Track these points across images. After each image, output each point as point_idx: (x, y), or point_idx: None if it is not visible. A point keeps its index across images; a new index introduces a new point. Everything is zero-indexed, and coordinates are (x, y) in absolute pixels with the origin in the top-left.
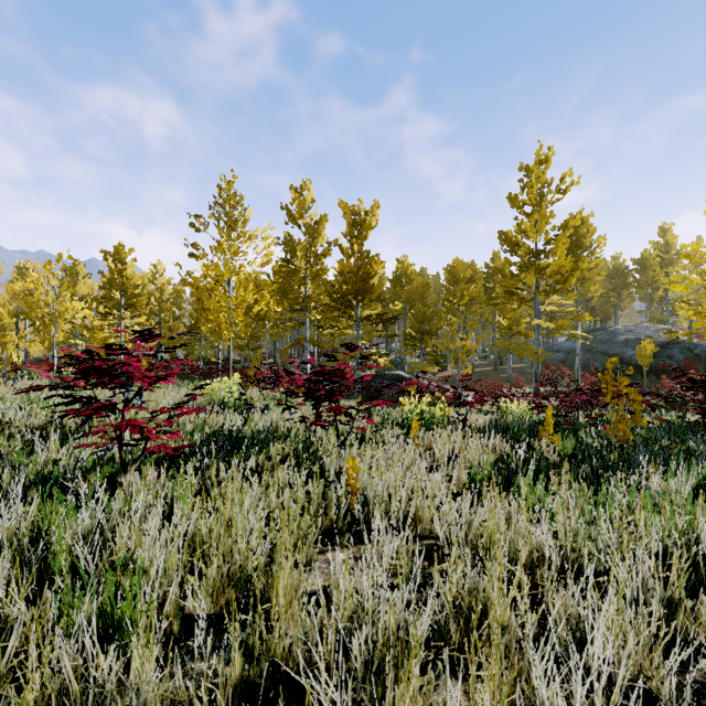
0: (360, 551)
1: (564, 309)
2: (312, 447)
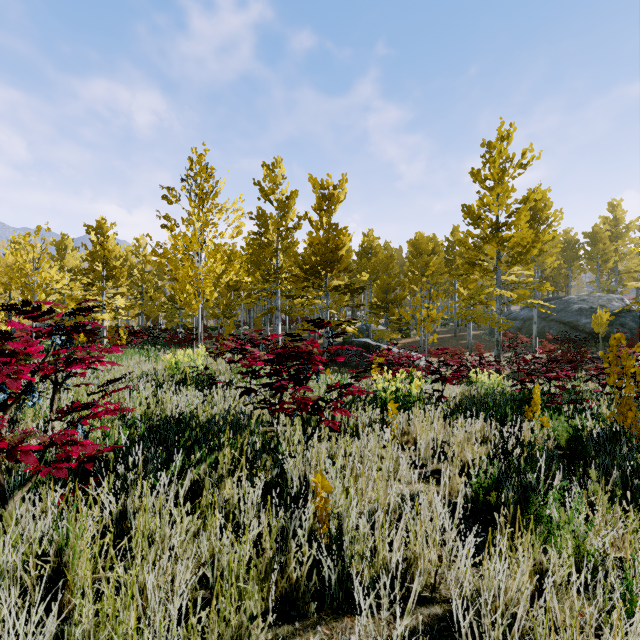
0: (332, 636)
1: (524, 279)
2: (275, 438)
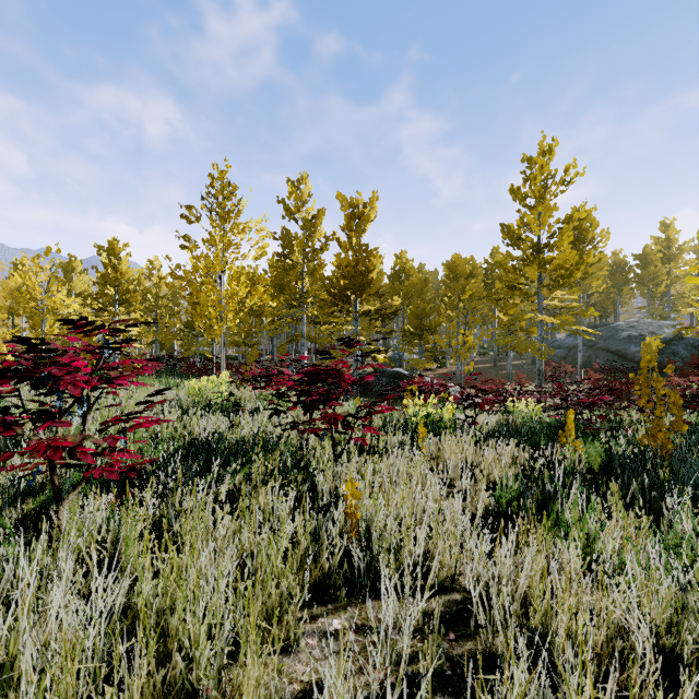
0: (361, 614)
1: (568, 304)
2: (304, 458)
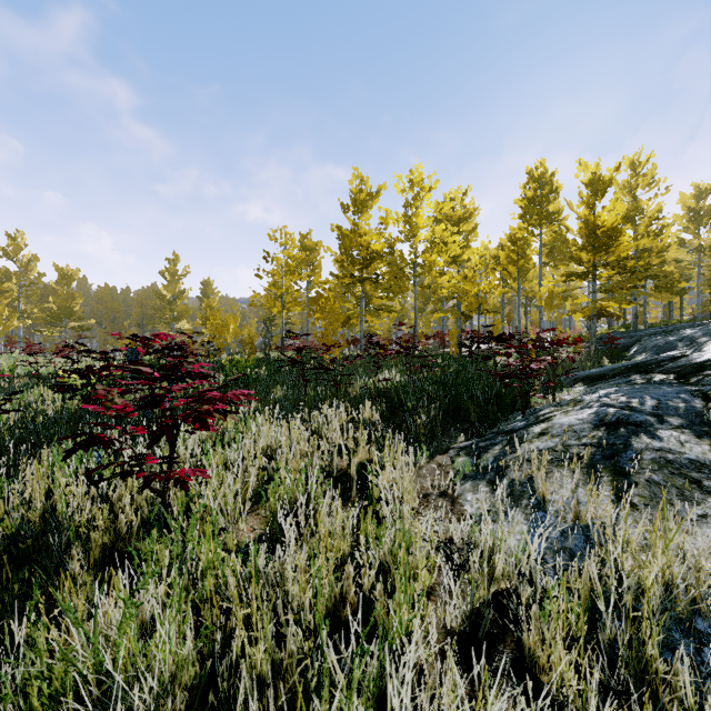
0: None
1: (187, 328)
2: None
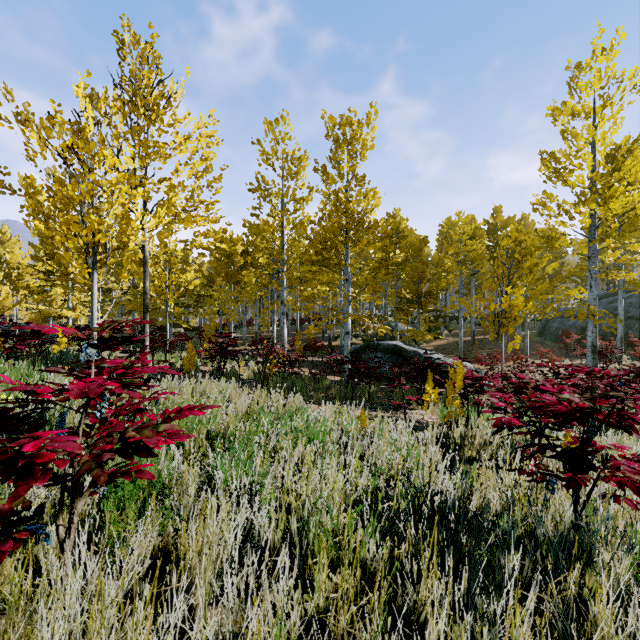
0: None
1: (633, 257)
2: None
